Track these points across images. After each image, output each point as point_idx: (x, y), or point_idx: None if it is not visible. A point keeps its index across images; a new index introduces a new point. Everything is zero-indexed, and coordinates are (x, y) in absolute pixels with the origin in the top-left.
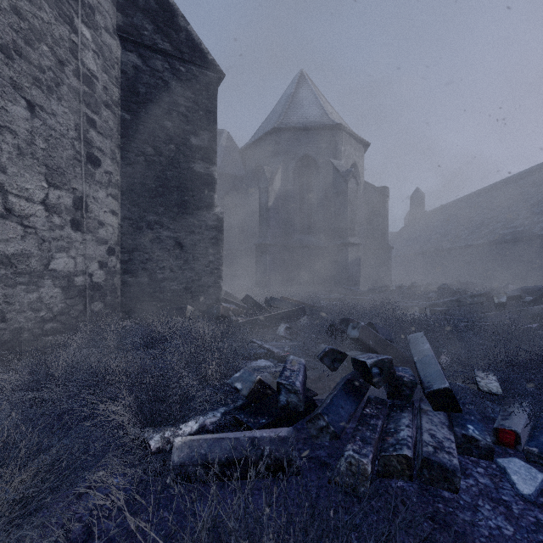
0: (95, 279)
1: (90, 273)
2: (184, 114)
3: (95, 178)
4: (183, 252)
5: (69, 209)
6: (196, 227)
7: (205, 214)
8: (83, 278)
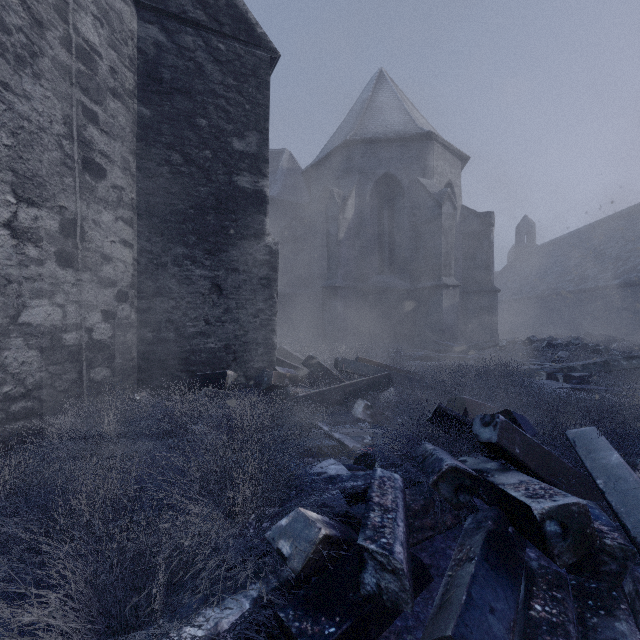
0: (96, 335)
1: (88, 327)
2: (224, 108)
3: (96, 194)
4: (223, 297)
5: (53, 236)
6: (240, 263)
7: (253, 245)
8: (77, 335)
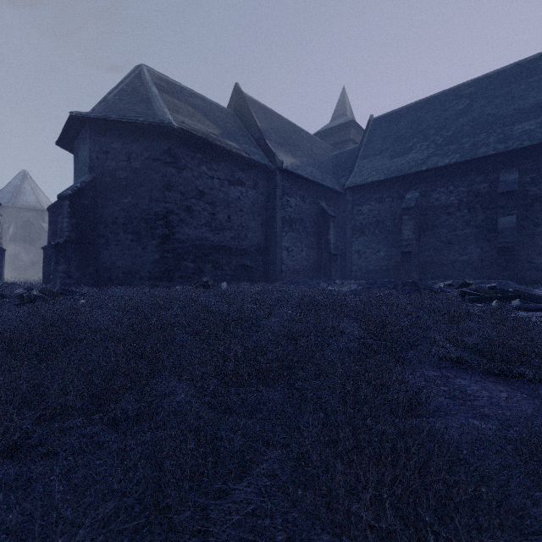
0: None
1: None
2: None
3: None
4: None
5: None
6: None
7: None
8: None
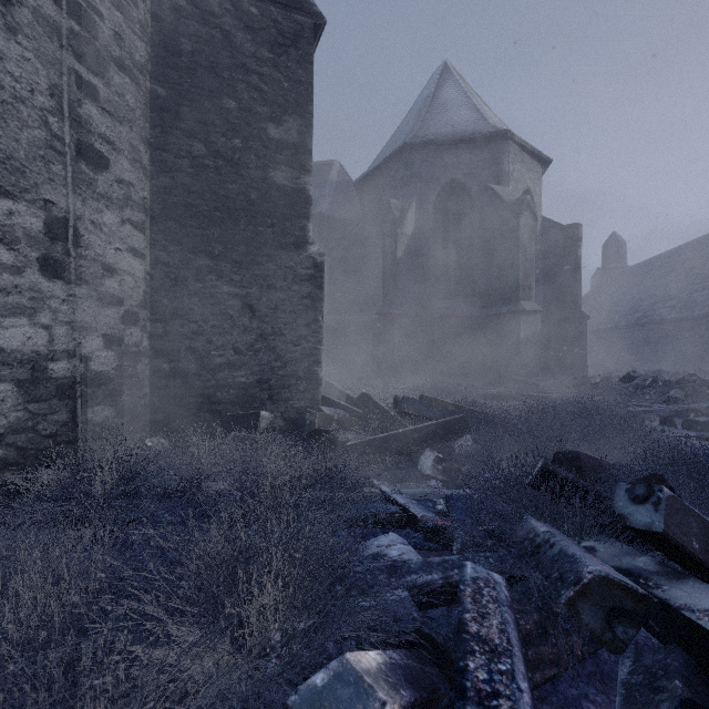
0: (96, 366)
1: (85, 355)
2: (257, 86)
3: (96, 189)
4: (256, 320)
5: (35, 237)
6: (277, 279)
7: (293, 256)
8: (69, 364)
